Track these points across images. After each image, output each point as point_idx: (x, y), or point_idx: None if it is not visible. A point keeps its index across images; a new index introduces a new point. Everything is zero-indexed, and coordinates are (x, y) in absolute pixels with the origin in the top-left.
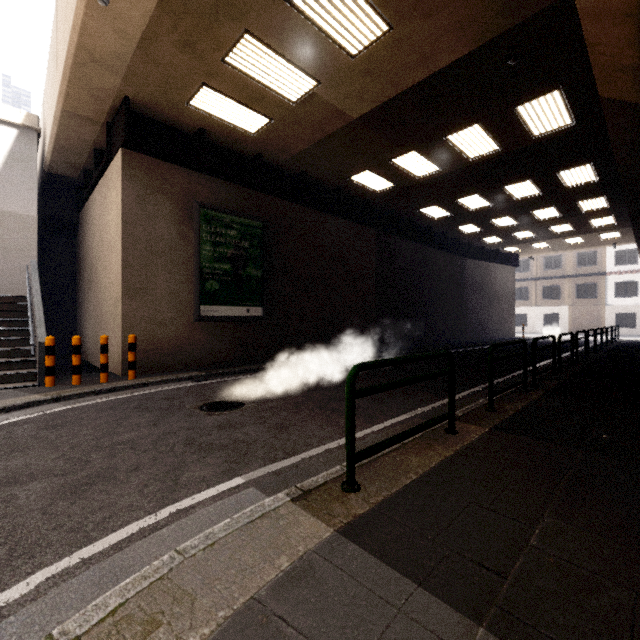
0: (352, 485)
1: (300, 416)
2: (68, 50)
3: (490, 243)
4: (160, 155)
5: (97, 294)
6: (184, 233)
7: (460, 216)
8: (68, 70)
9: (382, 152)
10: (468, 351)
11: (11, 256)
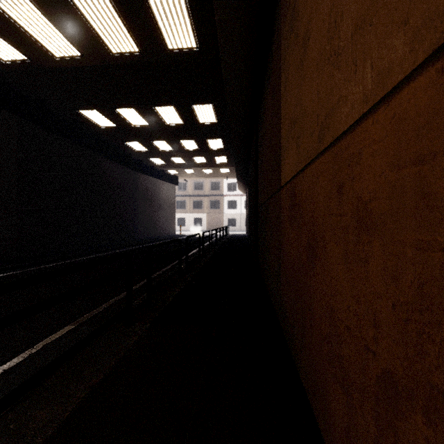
0: None
1: None
2: None
3: (157, 164)
4: None
5: None
6: None
7: (125, 130)
8: None
9: None
10: (130, 250)
11: None
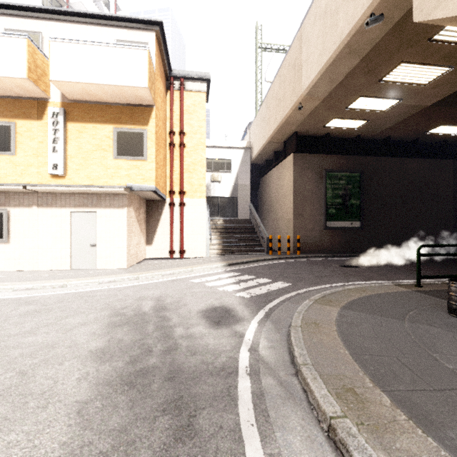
0: (419, 285)
1: (392, 273)
2: (279, 124)
3: None
4: (308, 152)
5: (274, 217)
6: (318, 186)
7: None
8: (276, 129)
9: (454, 114)
10: None
11: (242, 202)
